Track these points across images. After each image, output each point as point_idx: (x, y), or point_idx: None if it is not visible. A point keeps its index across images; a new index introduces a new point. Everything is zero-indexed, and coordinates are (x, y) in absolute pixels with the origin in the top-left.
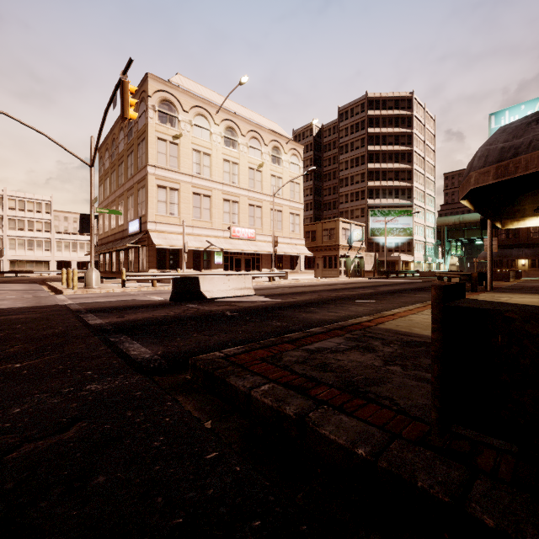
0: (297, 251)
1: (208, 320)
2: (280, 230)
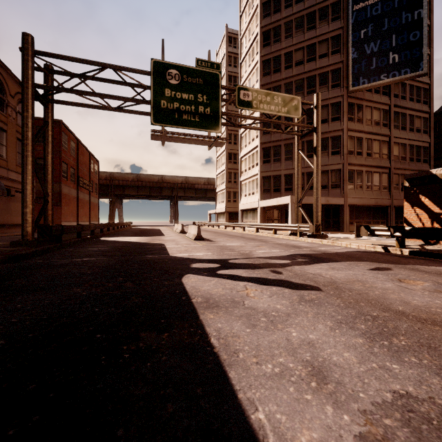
0: None
1: None
2: None
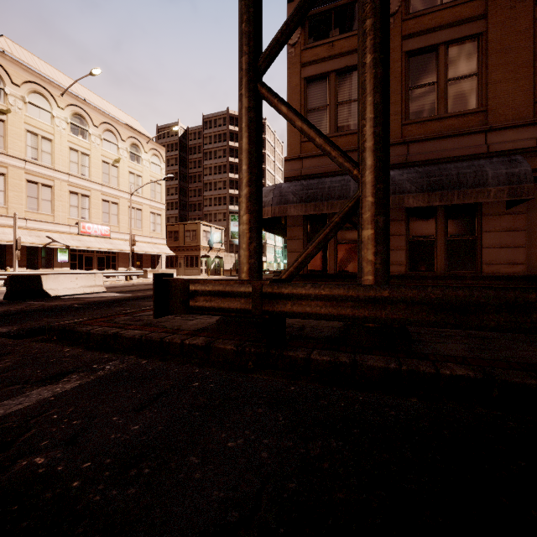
0: (158, 250)
1: (56, 310)
2: (139, 228)
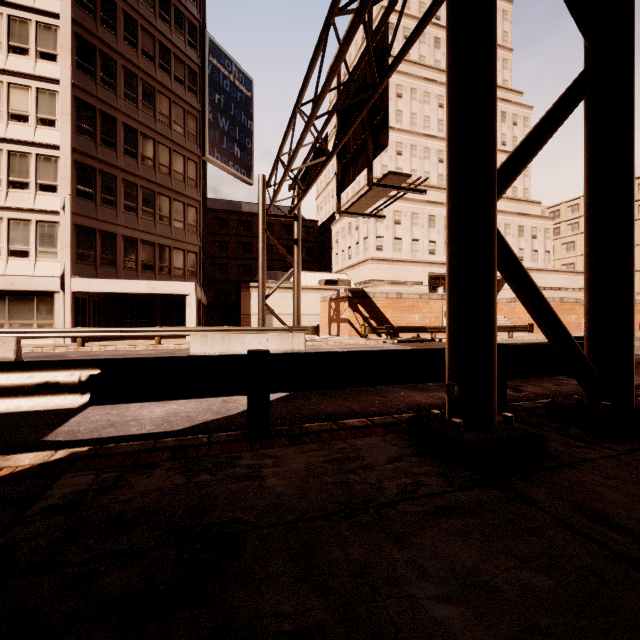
0: None
1: None
2: None
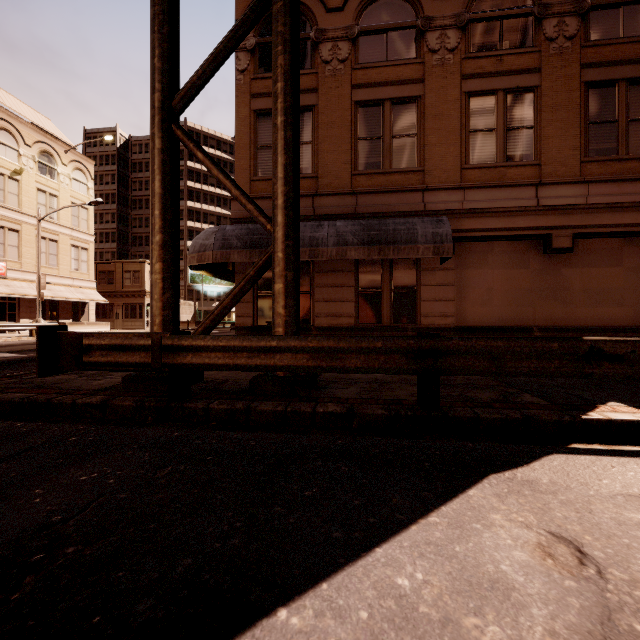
0: (84, 296)
1: None
2: (54, 266)
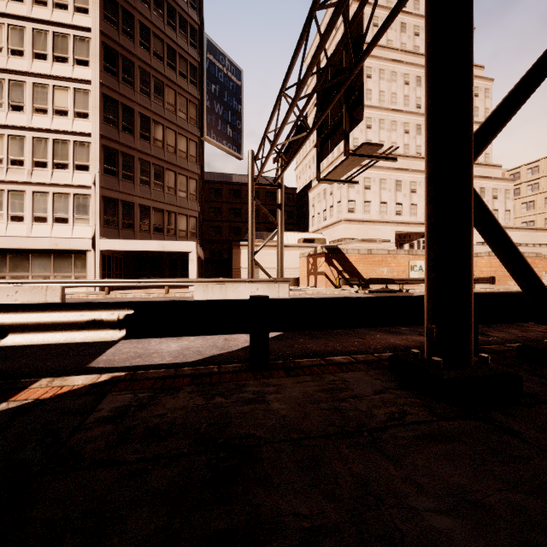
0: None
1: None
2: None
